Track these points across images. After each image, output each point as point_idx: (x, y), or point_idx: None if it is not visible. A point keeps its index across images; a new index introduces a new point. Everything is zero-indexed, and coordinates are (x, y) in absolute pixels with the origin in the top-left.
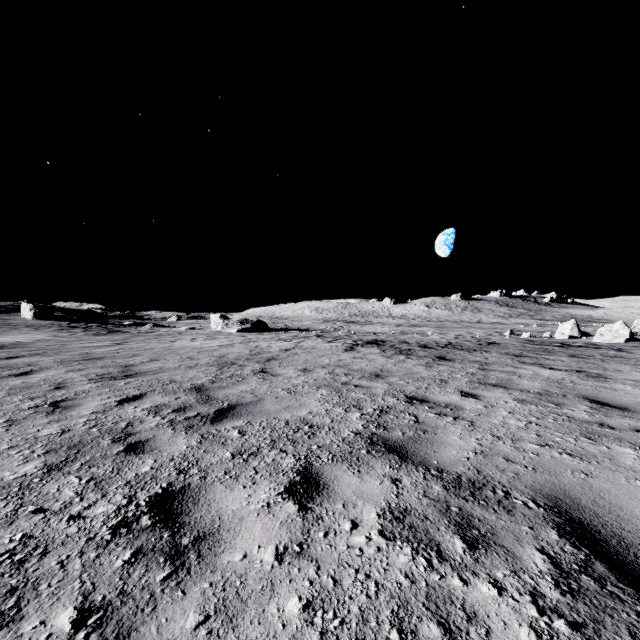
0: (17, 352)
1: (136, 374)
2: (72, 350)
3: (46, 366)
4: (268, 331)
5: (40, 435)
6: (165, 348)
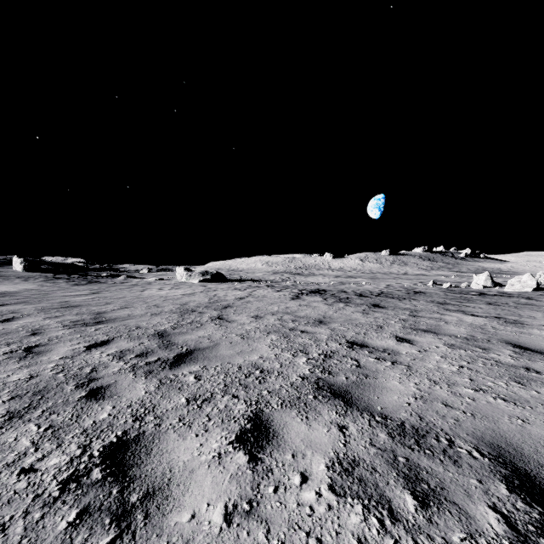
0: (4, 300)
1: (106, 321)
2: (53, 299)
3: (27, 313)
4: (225, 281)
5: (9, 381)
6: (135, 297)
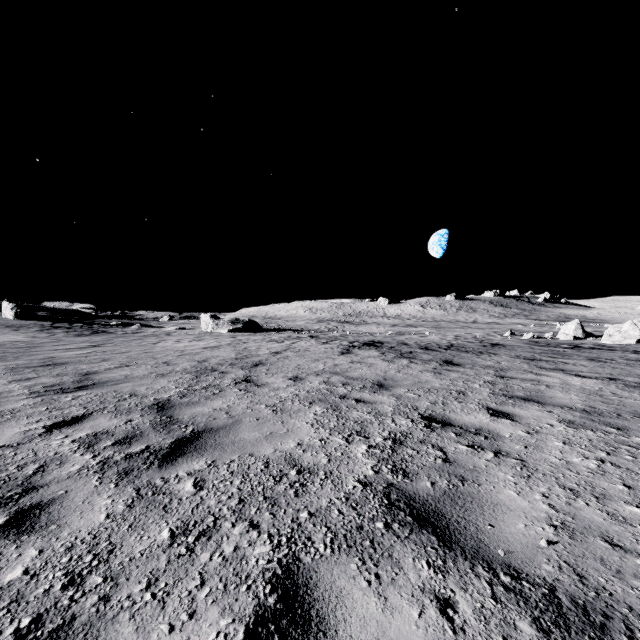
0: None
1: (93, 385)
2: (37, 353)
3: None
4: (260, 331)
5: None
6: (143, 351)
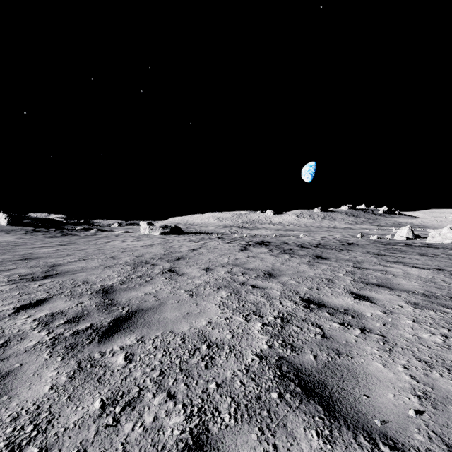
0: None
1: (56, 274)
2: (19, 250)
3: None
4: (182, 234)
5: None
6: (97, 248)
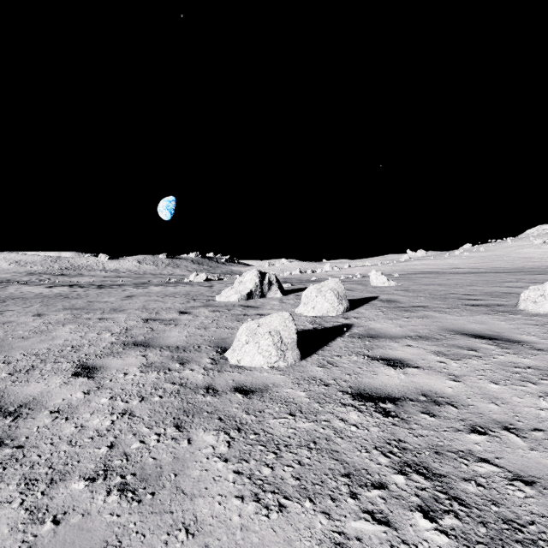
0: None
1: None
2: None
3: None
4: None
5: None
6: None
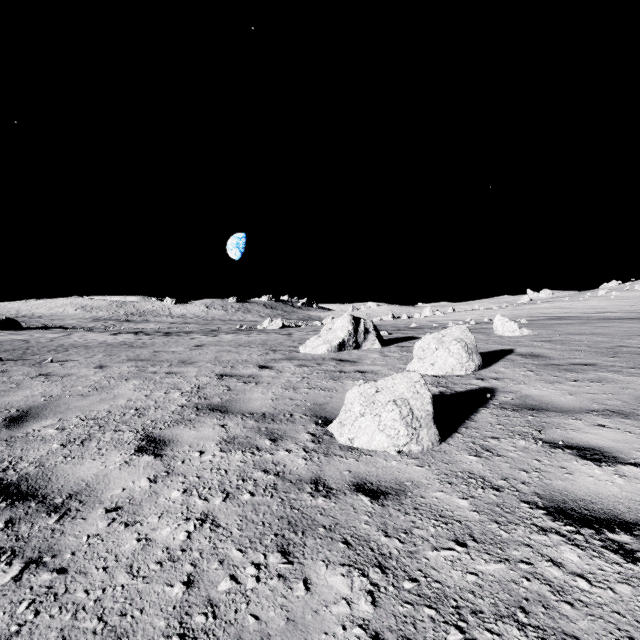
0: None
1: None
2: None
3: None
4: (22, 329)
5: None
6: None
